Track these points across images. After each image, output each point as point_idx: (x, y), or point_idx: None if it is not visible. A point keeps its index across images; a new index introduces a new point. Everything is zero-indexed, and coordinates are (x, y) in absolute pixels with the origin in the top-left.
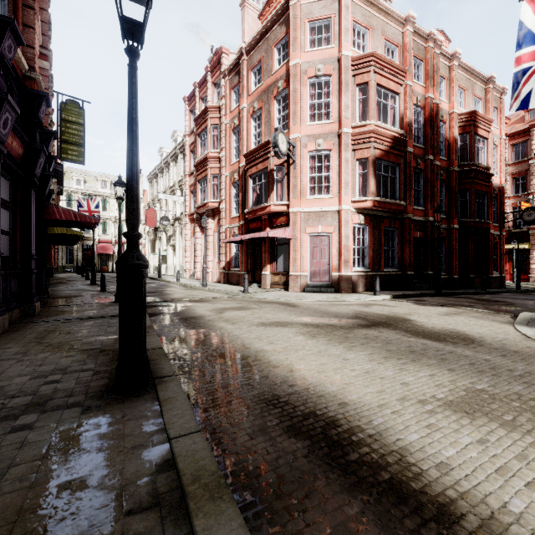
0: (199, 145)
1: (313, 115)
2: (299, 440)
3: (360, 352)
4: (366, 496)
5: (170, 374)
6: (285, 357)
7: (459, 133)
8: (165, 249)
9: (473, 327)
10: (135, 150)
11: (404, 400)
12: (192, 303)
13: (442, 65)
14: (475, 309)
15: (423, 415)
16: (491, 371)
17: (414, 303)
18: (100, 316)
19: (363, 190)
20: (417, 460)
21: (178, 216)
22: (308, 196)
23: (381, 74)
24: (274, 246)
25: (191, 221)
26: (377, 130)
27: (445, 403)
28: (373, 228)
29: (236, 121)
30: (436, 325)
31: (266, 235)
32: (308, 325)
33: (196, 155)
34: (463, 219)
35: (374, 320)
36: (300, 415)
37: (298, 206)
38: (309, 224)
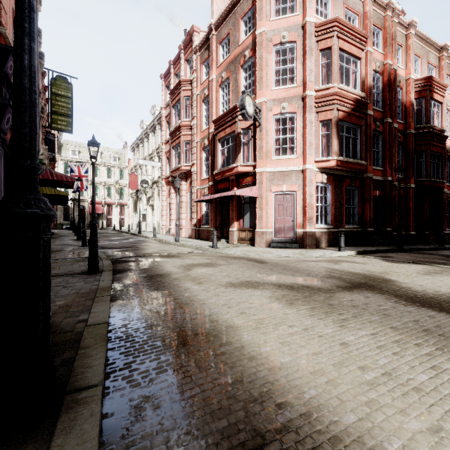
0: (173, 116)
1: (277, 81)
2: None
3: (358, 331)
4: None
5: (95, 381)
6: (262, 338)
7: (415, 98)
8: (145, 209)
9: None
10: (28, 27)
11: None
12: (163, 258)
13: (399, 34)
14: None
15: None
16: None
17: (382, 259)
18: (64, 273)
19: (326, 150)
20: None
21: (156, 179)
22: (274, 157)
23: (344, 39)
24: (241, 204)
25: (166, 184)
26: (340, 93)
27: None
28: (335, 187)
29: (206, 92)
30: (426, 288)
31: (233, 193)
32: (282, 286)
33: (171, 125)
34: (419, 179)
35: (351, 280)
36: None
37: (263, 166)
38: (274, 183)
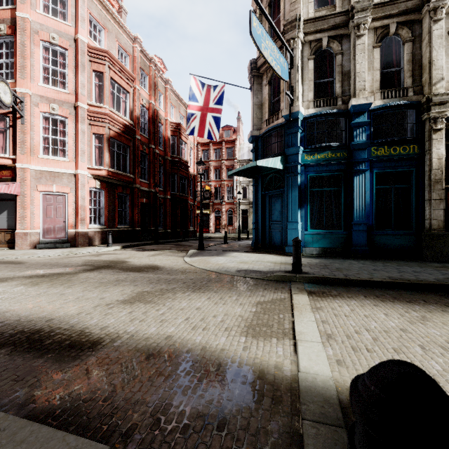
0: None
1: (46, 78)
2: (4, 349)
3: (78, 287)
4: (51, 354)
5: None
6: None
7: (171, 134)
8: None
9: (163, 261)
10: None
11: (97, 306)
12: None
13: (161, 84)
14: (170, 251)
15: (106, 310)
16: (156, 282)
17: (136, 250)
18: None
19: (99, 160)
20: (91, 330)
21: None
22: (41, 155)
23: (115, 72)
24: None
25: None
26: (111, 115)
27: (122, 301)
28: (108, 193)
29: None
30: (143, 263)
31: None
32: (33, 277)
33: None
34: (173, 192)
35: (99, 265)
36: (8, 336)
37: (27, 162)
38: (42, 182)
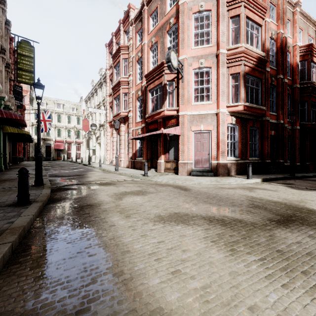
0: (115, 74)
1: (196, 42)
2: None
3: None
4: None
5: None
6: None
7: (299, 60)
8: (94, 145)
9: None
10: None
11: None
12: (100, 186)
13: (288, 11)
14: None
15: None
16: None
17: (287, 186)
18: None
19: (234, 98)
20: None
21: (102, 123)
22: (193, 103)
23: (249, 9)
24: (167, 141)
25: (110, 127)
26: (247, 51)
27: None
28: (241, 127)
29: (139, 54)
30: None
31: (161, 132)
32: (213, 221)
33: (113, 81)
34: (303, 122)
35: (278, 211)
36: None
37: (185, 110)
38: (194, 124)
